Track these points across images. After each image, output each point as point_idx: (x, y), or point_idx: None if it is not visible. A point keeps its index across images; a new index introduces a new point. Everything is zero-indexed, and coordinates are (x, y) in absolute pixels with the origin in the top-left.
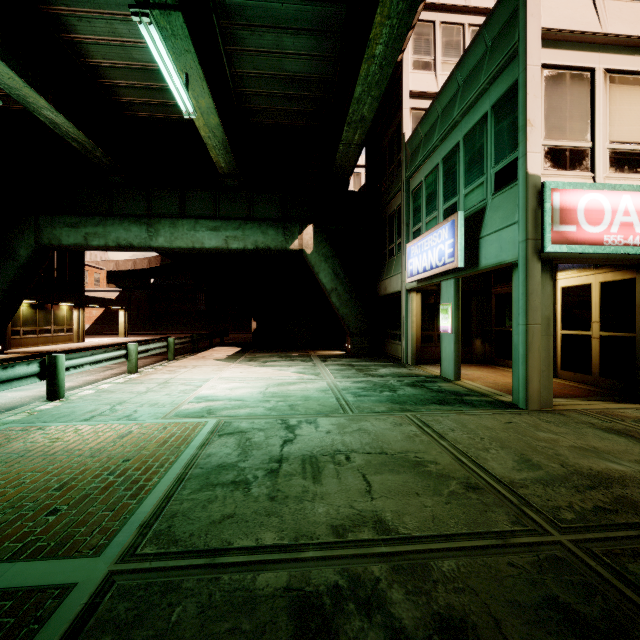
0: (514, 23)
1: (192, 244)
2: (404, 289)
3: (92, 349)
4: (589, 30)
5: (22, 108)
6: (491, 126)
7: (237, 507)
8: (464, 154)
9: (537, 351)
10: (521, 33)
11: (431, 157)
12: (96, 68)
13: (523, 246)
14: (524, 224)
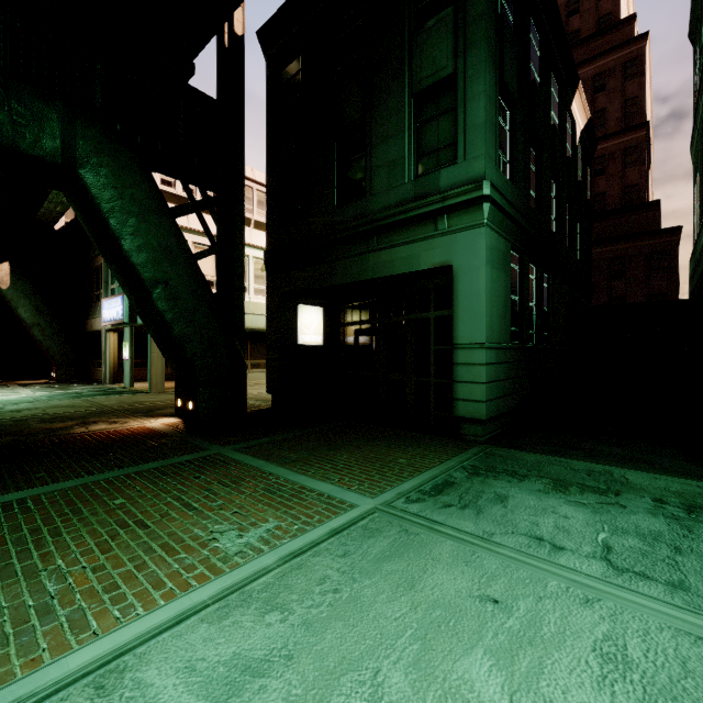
0: None
1: None
2: (104, 329)
3: None
4: (183, 225)
5: None
6: None
7: None
8: None
9: (156, 366)
10: None
11: None
12: None
13: None
14: None
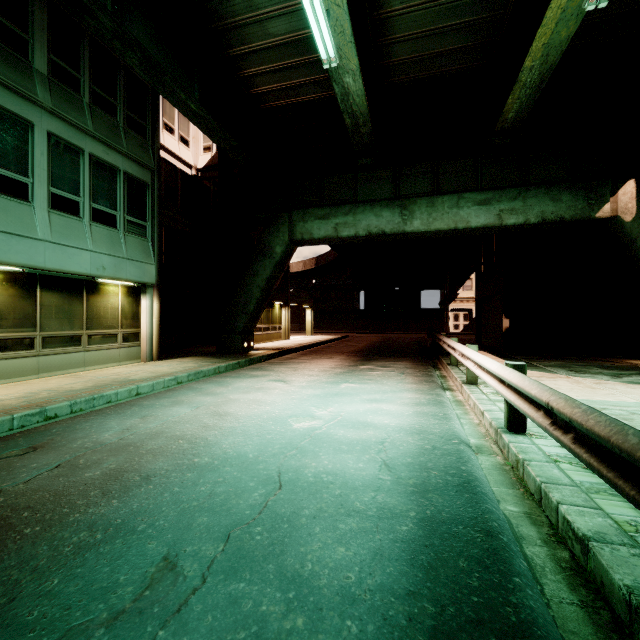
0: None
1: (454, 224)
2: None
3: (308, 347)
4: None
5: (281, 103)
6: None
7: None
8: None
9: None
10: None
11: None
12: (383, 22)
13: None
14: None
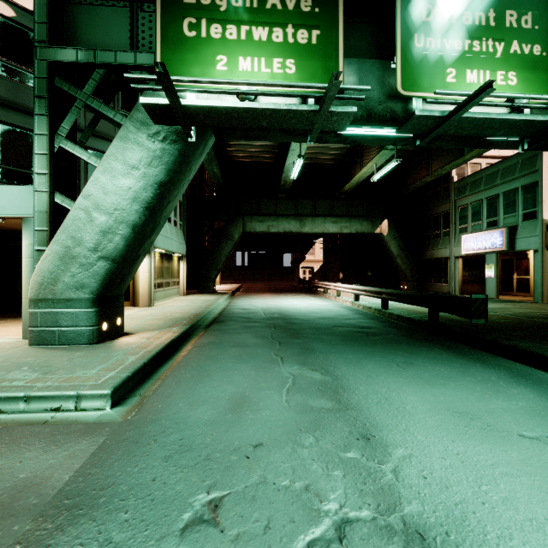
0: (535, 160)
1: (323, 231)
2: (453, 256)
3: (236, 290)
4: None
5: (241, 160)
6: (520, 194)
7: (501, 311)
8: (502, 200)
9: (546, 282)
10: (539, 167)
11: (476, 194)
12: None
13: (540, 245)
14: (541, 237)
